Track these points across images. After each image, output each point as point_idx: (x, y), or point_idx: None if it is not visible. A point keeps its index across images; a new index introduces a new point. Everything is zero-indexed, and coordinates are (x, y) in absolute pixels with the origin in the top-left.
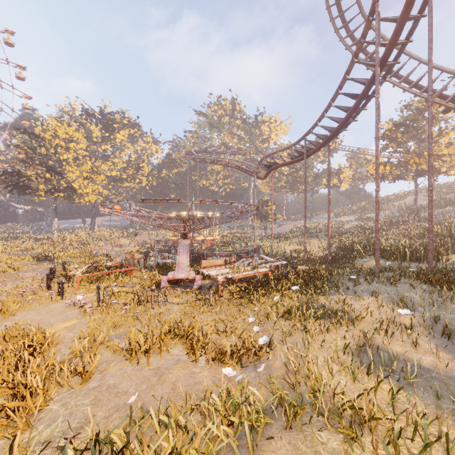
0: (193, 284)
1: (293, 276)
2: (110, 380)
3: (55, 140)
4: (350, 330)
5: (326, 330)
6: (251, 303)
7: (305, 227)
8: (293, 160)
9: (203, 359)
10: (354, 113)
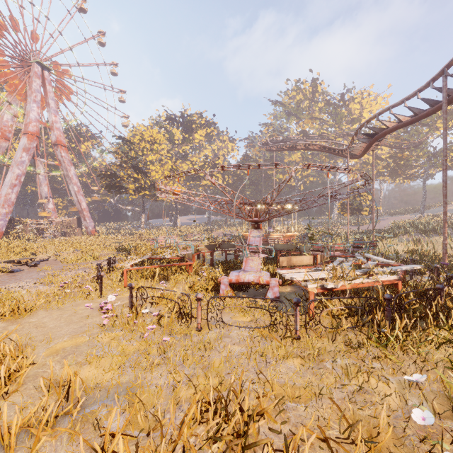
0: (267, 292)
1: None
2: None
3: (141, 143)
4: None
5: None
6: (384, 346)
7: (445, 212)
8: (416, 116)
9: None
10: None
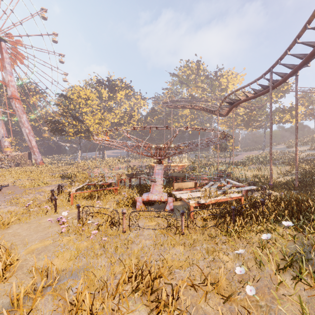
0: (166, 206)
1: (271, 204)
2: None
3: (78, 99)
4: None
5: None
6: (229, 236)
7: (271, 154)
8: (256, 94)
9: None
10: None
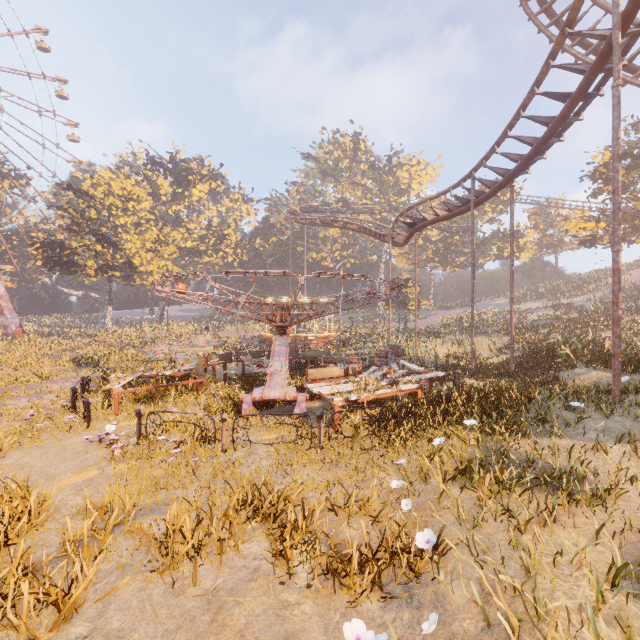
0: (294, 409)
1: (460, 398)
2: (114, 619)
3: (108, 198)
4: (598, 517)
5: (549, 516)
6: (391, 446)
7: (472, 317)
8: (451, 212)
9: (305, 568)
10: (561, 126)
